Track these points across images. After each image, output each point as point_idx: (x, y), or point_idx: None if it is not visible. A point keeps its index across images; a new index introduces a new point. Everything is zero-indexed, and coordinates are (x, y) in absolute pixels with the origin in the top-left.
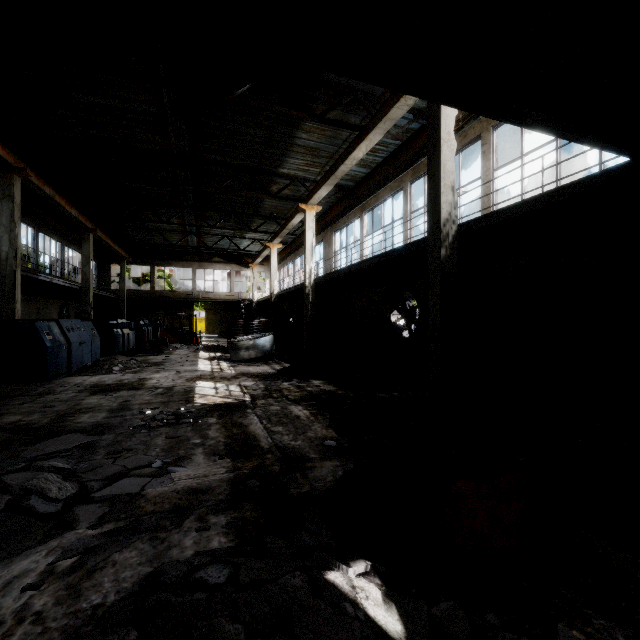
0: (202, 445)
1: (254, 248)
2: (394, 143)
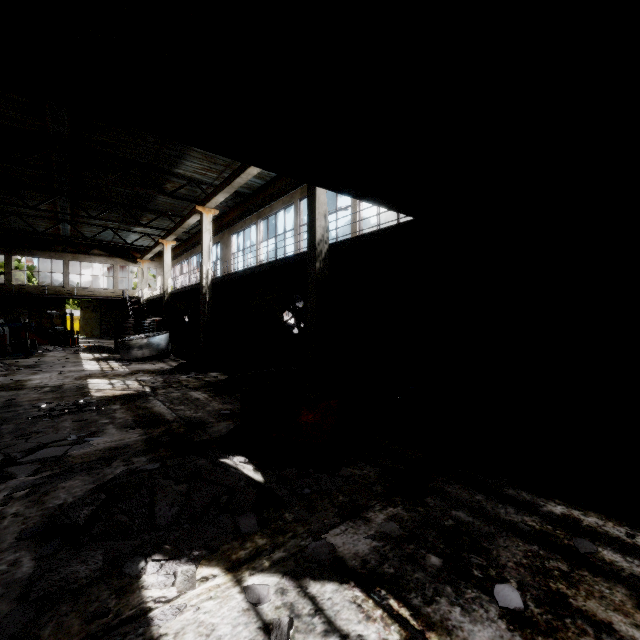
0: (112, 423)
1: (143, 242)
2: None
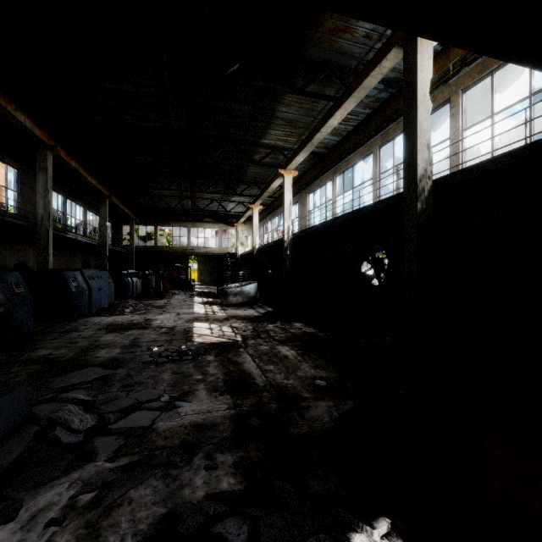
0: (203, 381)
1: (238, 210)
2: (364, 112)
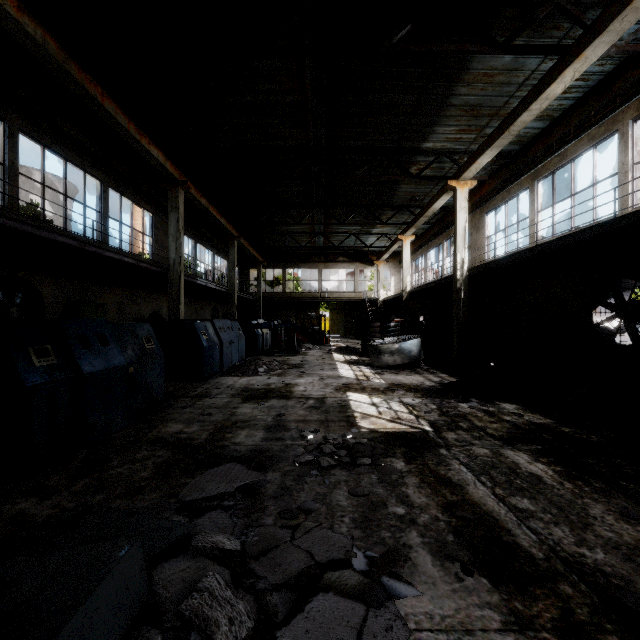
0: (412, 523)
1: (379, 244)
2: (600, 71)
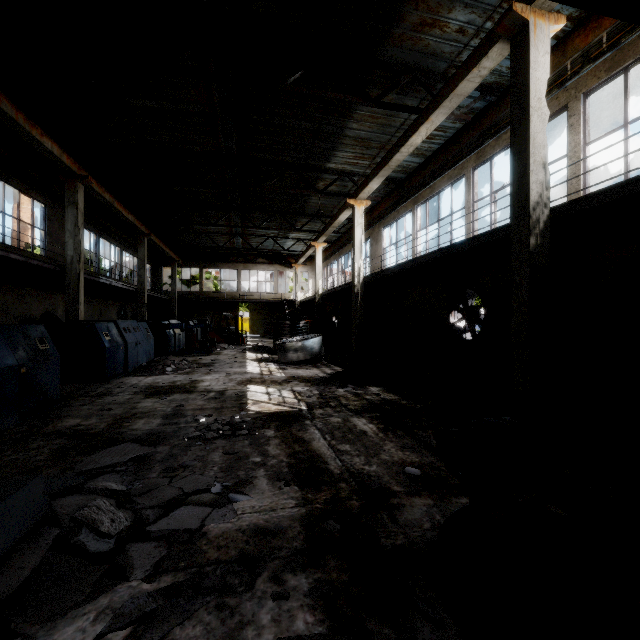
0: (263, 465)
1: (297, 248)
2: (454, 127)
